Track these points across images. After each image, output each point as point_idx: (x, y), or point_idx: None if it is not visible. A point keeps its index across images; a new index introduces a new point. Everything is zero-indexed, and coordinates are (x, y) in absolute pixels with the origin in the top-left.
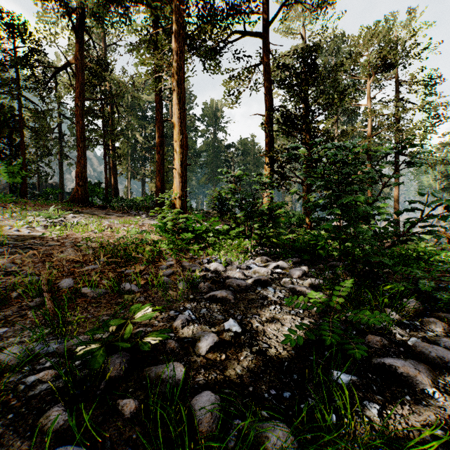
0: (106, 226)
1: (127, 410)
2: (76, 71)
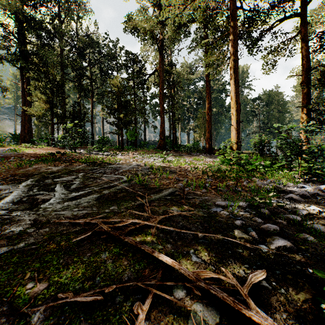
0: (188, 161)
1: (284, 222)
2: (160, 74)
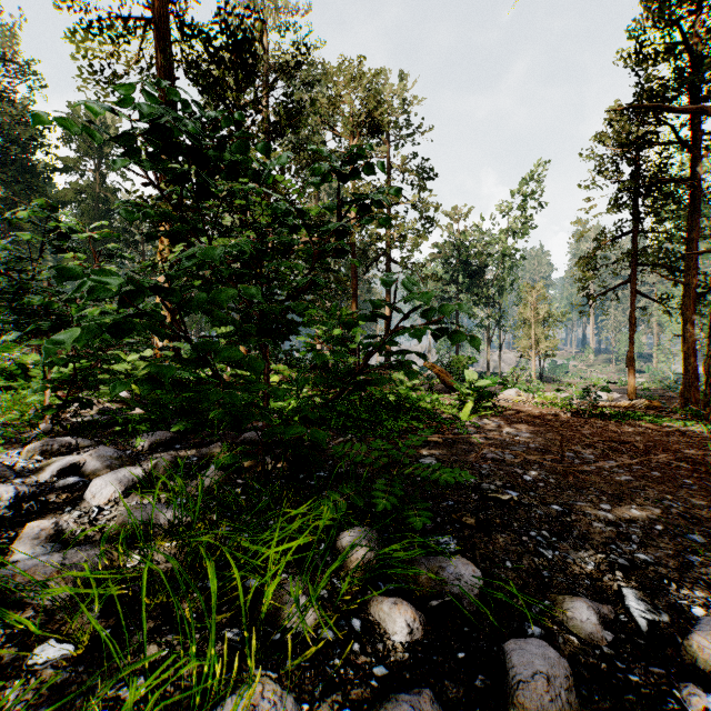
0: None
1: None
2: None
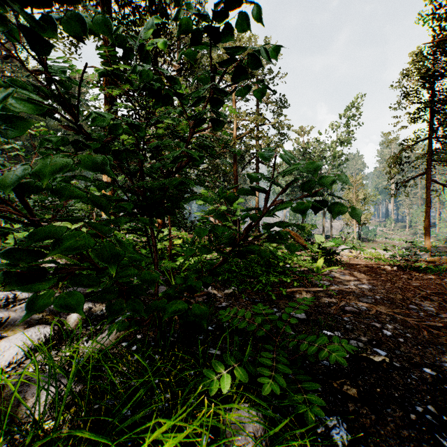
0: None
1: None
2: None
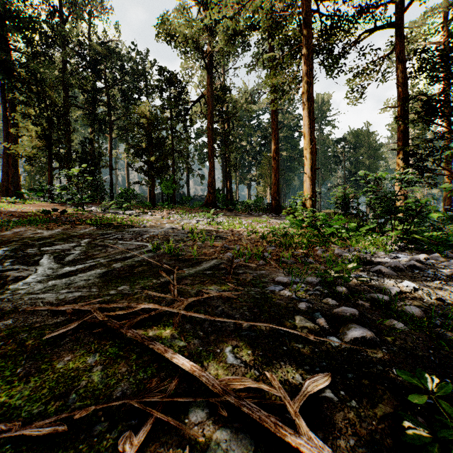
0: (245, 224)
1: (366, 304)
2: (208, 101)
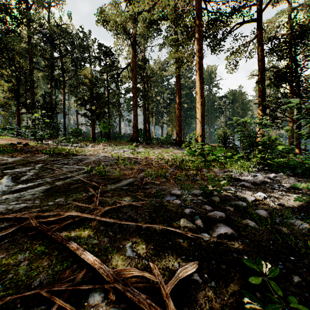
0: (157, 153)
1: (231, 209)
2: (133, 68)
